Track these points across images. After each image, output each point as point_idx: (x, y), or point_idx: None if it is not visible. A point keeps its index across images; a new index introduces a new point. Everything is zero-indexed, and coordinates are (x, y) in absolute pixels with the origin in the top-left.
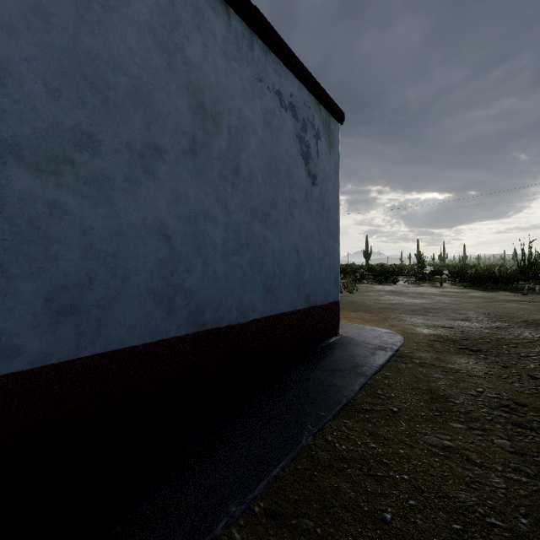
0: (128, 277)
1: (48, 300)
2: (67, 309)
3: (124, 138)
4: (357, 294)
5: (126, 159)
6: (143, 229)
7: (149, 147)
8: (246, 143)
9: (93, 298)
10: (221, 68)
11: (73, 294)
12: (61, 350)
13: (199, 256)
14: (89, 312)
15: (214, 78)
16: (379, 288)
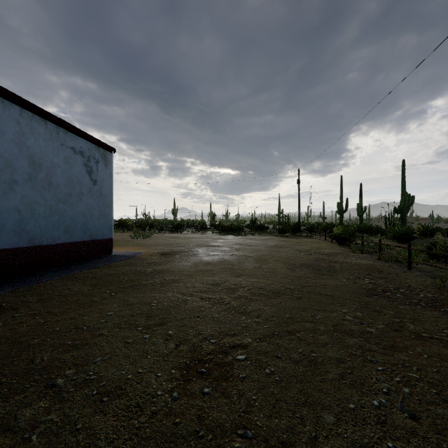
0: (4, 225)
1: None
2: None
3: (3, 179)
4: (148, 239)
5: (4, 186)
6: (10, 209)
7: (12, 181)
8: (55, 172)
9: None
10: (43, 145)
11: None
12: None
13: (33, 218)
14: None
15: (40, 150)
16: (167, 236)
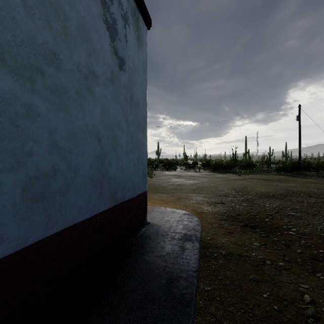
0: None
1: None
2: None
3: None
4: (155, 178)
5: None
6: None
7: None
8: None
9: None
10: None
11: None
12: None
13: None
14: None
15: None
16: (167, 173)
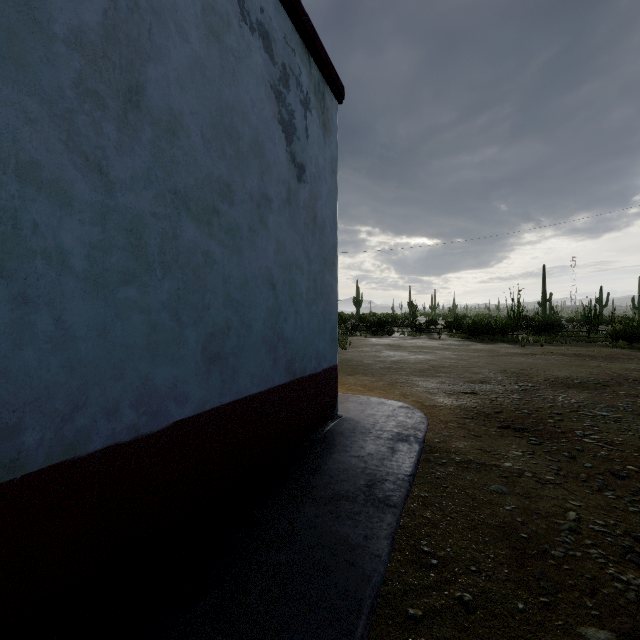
0: None
1: None
2: None
3: None
4: (351, 350)
5: None
6: None
7: None
8: (162, 49)
9: None
10: None
11: None
12: None
13: None
14: None
15: None
16: (374, 342)
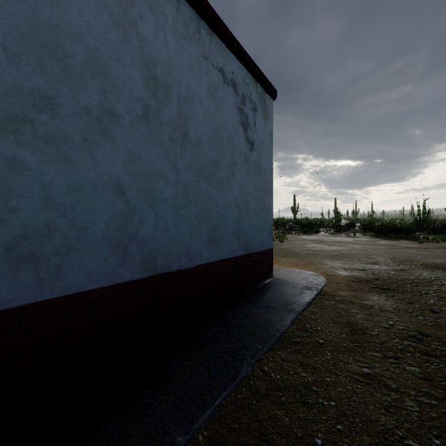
0: (86, 227)
1: (8, 249)
2: (26, 257)
3: (82, 103)
4: (287, 243)
5: (84, 121)
6: (99, 185)
7: (106, 111)
8: (194, 112)
9: (52, 246)
10: (171, 46)
11: (33, 243)
12: (20, 295)
13: (152, 210)
14: (48, 260)
15: (165, 54)
16: (304, 238)
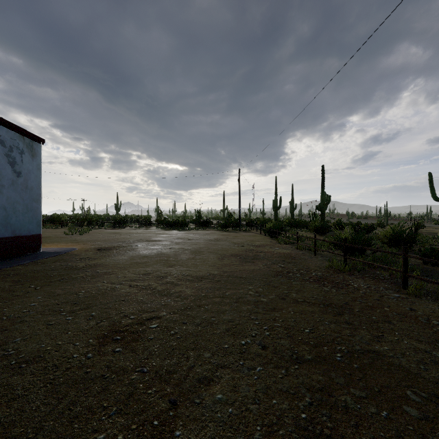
0: None
1: None
2: None
3: None
4: (85, 235)
5: None
6: None
7: None
8: None
9: None
10: None
11: None
12: None
13: None
14: None
15: None
16: (107, 231)
